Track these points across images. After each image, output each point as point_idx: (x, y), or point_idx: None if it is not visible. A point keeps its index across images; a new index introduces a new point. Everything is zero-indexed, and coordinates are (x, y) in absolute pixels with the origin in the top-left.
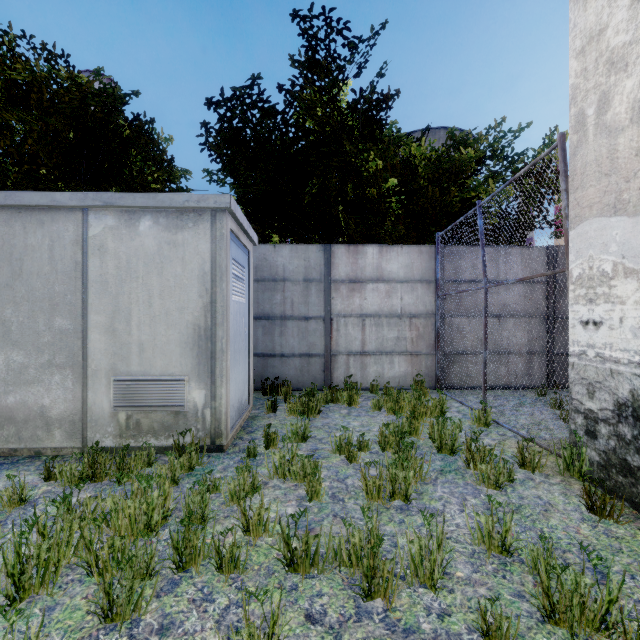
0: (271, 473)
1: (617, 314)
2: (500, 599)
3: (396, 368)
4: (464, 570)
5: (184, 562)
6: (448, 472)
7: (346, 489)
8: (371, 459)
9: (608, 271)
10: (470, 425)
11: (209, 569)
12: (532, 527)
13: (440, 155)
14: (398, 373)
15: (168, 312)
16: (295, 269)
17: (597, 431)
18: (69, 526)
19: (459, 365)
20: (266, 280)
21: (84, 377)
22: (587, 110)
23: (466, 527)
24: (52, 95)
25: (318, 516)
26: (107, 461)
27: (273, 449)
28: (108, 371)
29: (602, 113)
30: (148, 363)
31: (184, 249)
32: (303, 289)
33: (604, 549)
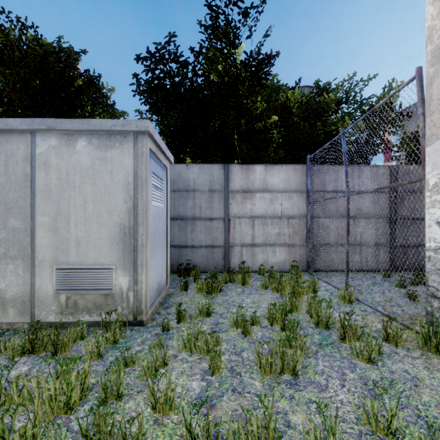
0: (180, 346)
1: None
2: None
3: (277, 256)
4: None
5: None
6: (326, 346)
7: (242, 362)
8: (262, 333)
9: None
10: (337, 302)
11: None
12: (408, 404)
13: (309, 99)
14: (279, 260)
15: (99, 214)
16: (202, 182)
17: None
18: None
19: (324, 254)
20: (181, 190)
21: (32, 266)
22: None
23: (349, 404)
24: (21, 53)
25: (219, 391)
26: (45, 337)
27: (183, 323)
28: (51, 261)
29: None
30: (83, 255)
31: (112, 164)
32: (208, 197)
33: None
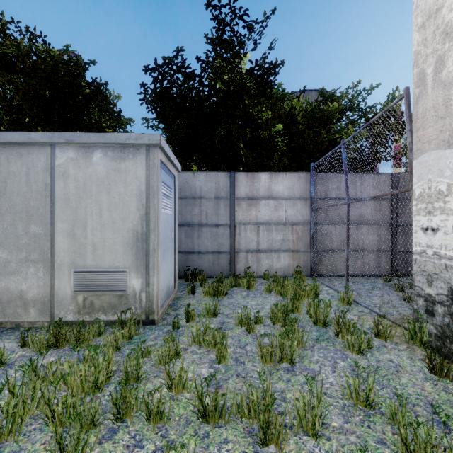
0: (190, 341)
1: (450, 223)
2: (367, 446)
3: (282, 261)
4: (338, 421)
5: (121, 414)
6: (322, 340)
7: (246, 354)
8: (264, 330)
9: (443, 190)
10: (337, 304)
11: (141, 420)
12: (388, 385)
13: (313, 107)
14: (283, 265)
15: (114, 221)
16: (208, 190)
17: (434, 310)
18: (33, 386)
19: (327, 259)
20: (187, 198)
21: (52, 269)
22: (427, 70)
23: (337, 385)
24: (32, 64)
25: (225, 376)
26: (67, 332)
27: (192, 322)
28: (70, 265)
29: (438, 71)
30: (99, 259)
31: (126, 174)
32: (214, 204)
33: (444, 403)
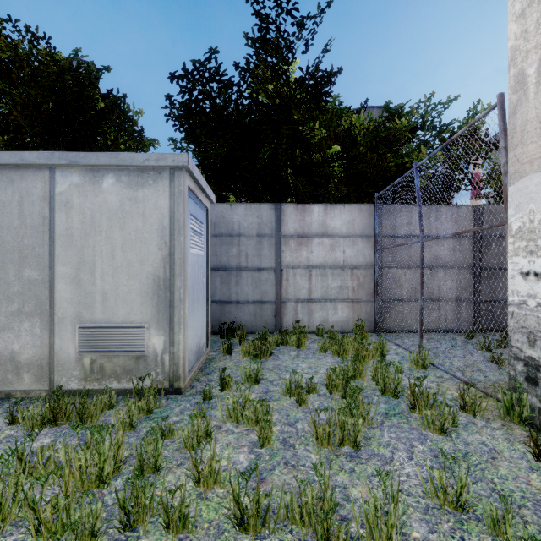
0: (225, 416)
1: None
2: None
3: (339, 313)
4: (420, 530)
5: (131, 520)
6: (393, 416)
7: (296, 434)
8: (319, 402)
9: None
10: (409, 367)
11: (157, 527)
12: (482, 477)
13: (377, 125)
14: (341, 318)
15: (129, 264)
16: (249, 225)
17: (538, 378)
18: (15, 482)
19: (395, 311)
20: (223, 235)
21: (51, 324)
22: (527, 70)
23: (416, 477)
24: (33, 70)
25: (269, 464)
26: (68, 405)
27: (228, 391)
28: (73, 319)
29: None
30: (111, 311)
31: (144, 205)
32: (256, 243)
33: None
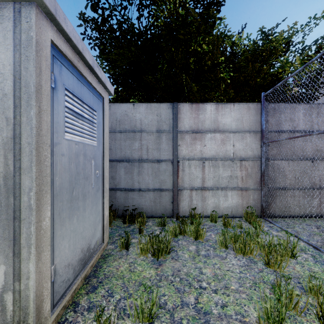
0: None
1: None
2: None
3: (229, 200)
4: None
5: None
6: None
7: None
8: None
9: None
10: None
11: None
12: None
13: (256, 43)
14: (231, 204)
15: None
16: (149, 122)
17: None
18: None
19: (280, 198)
20: (127, 131)
21: None
22: None
23: None
24: None
25: None
26: None
27: None
28: None
29: None
30: None
31: None
32: (156, 138)
33: None
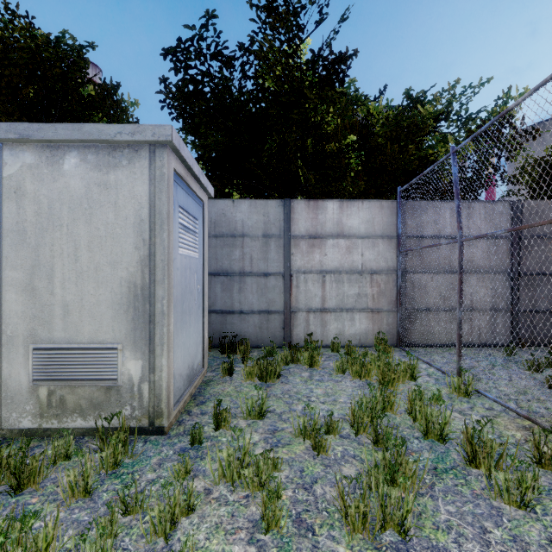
0: (217, 472)
1: None
2: None
3: (357, 325)
4: None
5: None
6: (444, 472)
7: (315, 505)
8: (342, 448)
9: None
10: (448, 394)
11: None
12: None
13: (398, 113)
14: (359, 330)
15: (98, 267)
16: (254, 224)
17: None
18: None
19: (421, 322)
20: (225, 236)
21: None
22: None
23: None
24: (7, 47)
25: None
26: (4, 459)
27: (224, 430)
28: (26, 338)
29: None
30: (74, 328)
31: (117, 192)
32: (262, 245)
33: None
